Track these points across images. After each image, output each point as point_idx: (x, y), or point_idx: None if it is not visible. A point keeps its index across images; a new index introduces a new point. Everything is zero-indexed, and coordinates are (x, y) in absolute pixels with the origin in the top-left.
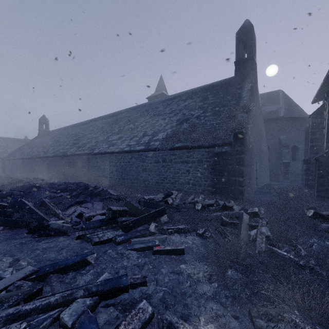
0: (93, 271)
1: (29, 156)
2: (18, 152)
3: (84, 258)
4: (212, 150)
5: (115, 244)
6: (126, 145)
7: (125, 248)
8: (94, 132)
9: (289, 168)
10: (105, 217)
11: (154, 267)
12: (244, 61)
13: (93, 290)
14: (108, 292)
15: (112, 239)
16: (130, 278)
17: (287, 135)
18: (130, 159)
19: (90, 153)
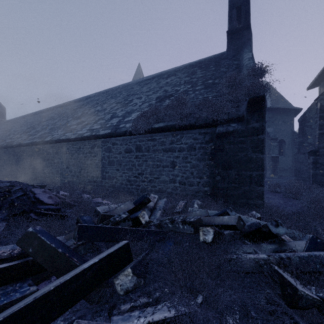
0: None
1: None
2: None
3: None
4: (210, 131)
5: None
6: (87, 130)
7: None
8: (53, 118)
9: (278, 163)
10: None
11: None
12: (239, 31)
13: None
14: None
15: None
16: None
17: (274, 128)
18: (92, 148)
19: (39, 142)
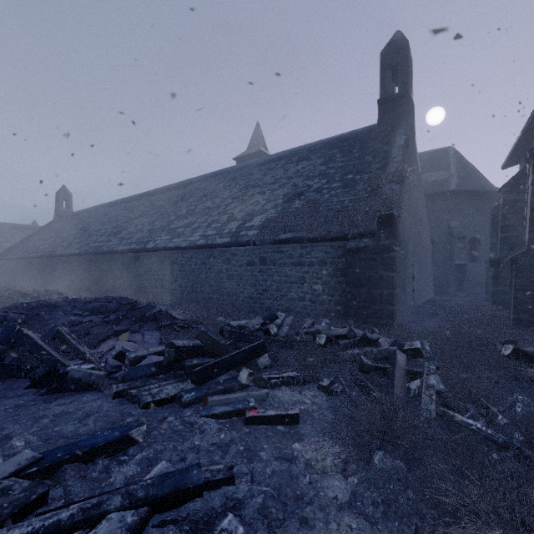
0: (141, 457)
1: (38, 253)
2: (20, 248)
3: (124, 433)
4: (343, 244)
5: (181, 406)
6: (200, 236)
7: (198, 412)
8: (147, 214)
9: (465, 274)
10: (164, 358)
11: (247, 447)
12: (393, 100)
13: (139, 496)
14: (166, 499)
15: (176, 397)
16: (205, 471)
17: (461, 221)
18: (207, 259)
19: (140, 249)
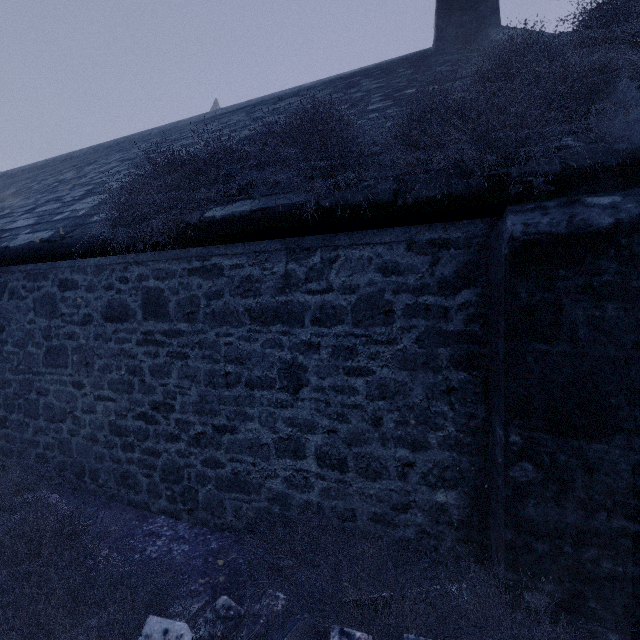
0: None
1: None
2: None
3: None
4: (462, 233)
5: None
6: None
7: None
8: None
9: None
10: None
11: None
12: None
13: None
14: None
15: None
16: None
17: None
18: None
19: None
